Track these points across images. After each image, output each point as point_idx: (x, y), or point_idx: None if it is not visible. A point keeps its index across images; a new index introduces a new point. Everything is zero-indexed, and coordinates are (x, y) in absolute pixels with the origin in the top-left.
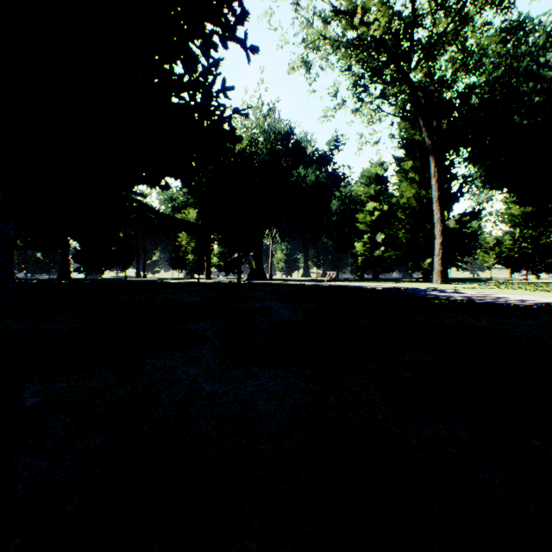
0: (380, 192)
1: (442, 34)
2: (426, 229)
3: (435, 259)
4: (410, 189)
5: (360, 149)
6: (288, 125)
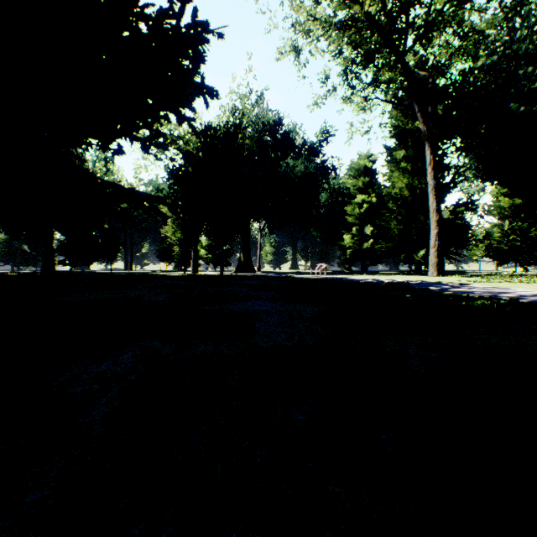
0: (369, 185)
1: (440, 11)
2: (419, 220)
3: (431, 250)
4: (401, 179)
5: (350, 138)
6: (277, 115)
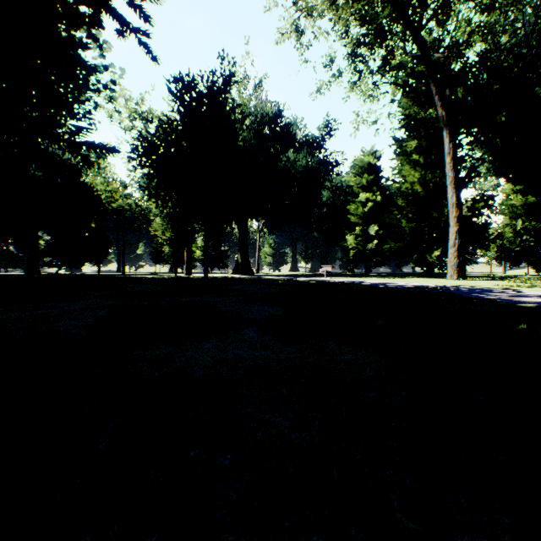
0: (373, 183)
1: None
2: (432, 218)
3: (450, 250)
4: (412, 173)
5: (356, 129)
6: (276, 106)
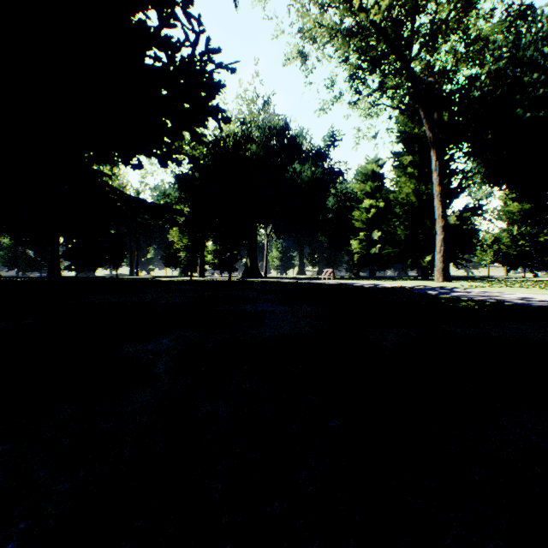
0: (376, 189)
1: (445, 19)
2: (425, 226)
3: (437, 256)
4: (408, 184)
5: (357, 144)
6: (283, 120)
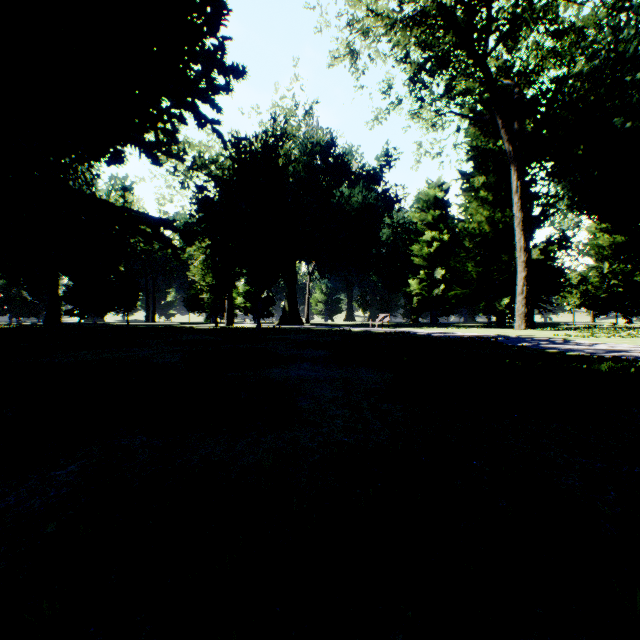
0: (440, 219)
1: (530, 2)
2: (502, 261)
3: (518, 298)
4: (480, 211)
5: (418, 162)
6: (329, 134)
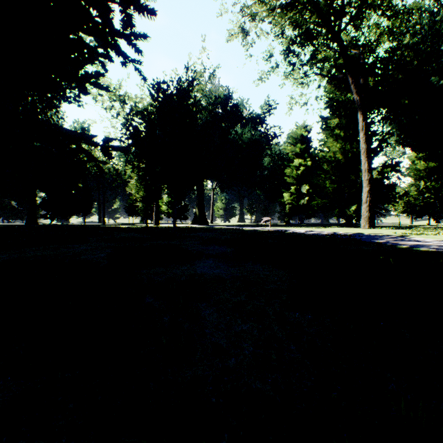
0: (305, 151)
1: None
2: (350, 180)
3: (363, 206)
4: (335, 144)
5: (290, 109)
6: (227, 90)
